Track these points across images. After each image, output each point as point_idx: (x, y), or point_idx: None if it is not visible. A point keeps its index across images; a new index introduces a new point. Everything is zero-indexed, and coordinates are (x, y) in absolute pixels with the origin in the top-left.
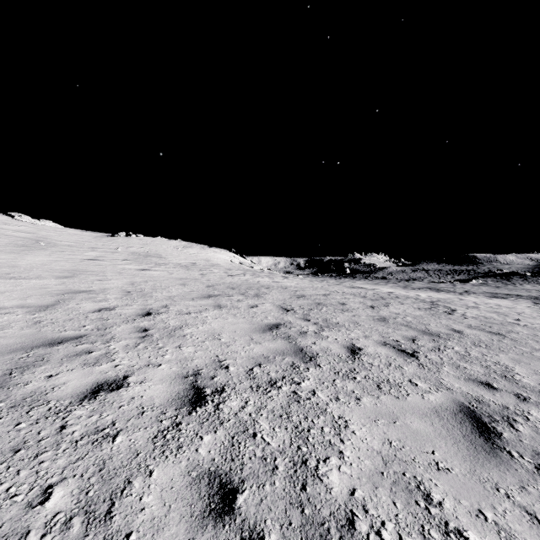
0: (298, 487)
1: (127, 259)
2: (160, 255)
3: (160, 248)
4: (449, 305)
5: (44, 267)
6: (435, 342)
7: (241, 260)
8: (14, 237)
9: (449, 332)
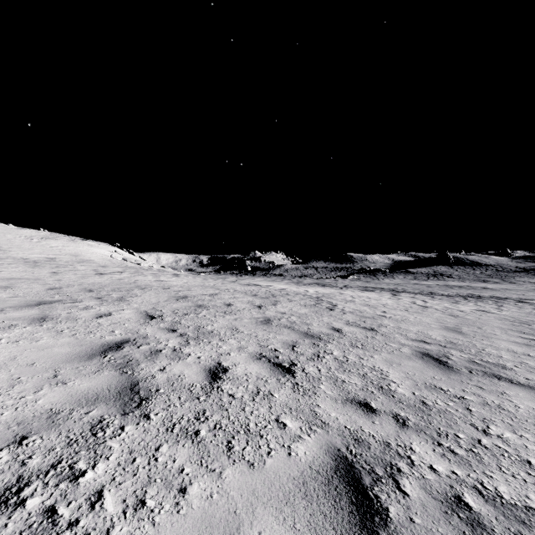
0: None
1: None
2: None
3: (2, 238)
4: (331, 300)
5: None
6: (316, 346)
7: (126, 255)
8: None
9: (329, 332)
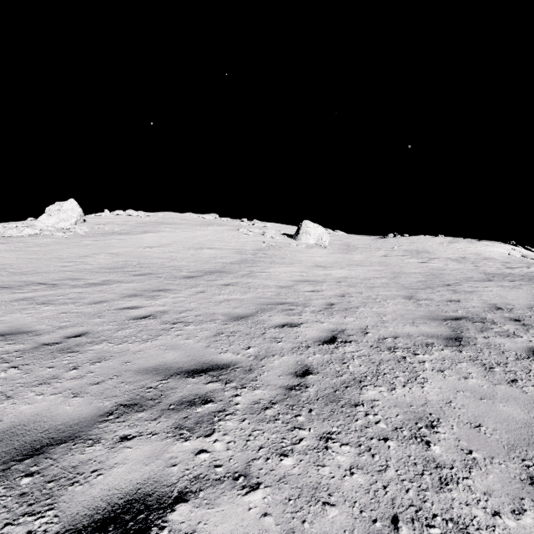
0: None
1: (405, 255)
2: (428, 251)
3: (426, 245)
4: None
5: (367, 260)
6: None
7: (524, 252)
8: (337, 244)
9: None
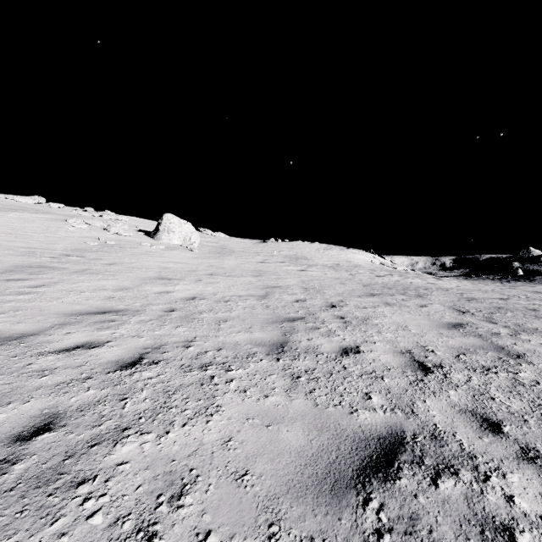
0: None
1: (284, 261)
2: (306, 257)
3: (305, 251)
4: None
5: (239, 268)
6: None
7: (381, 260)
8: (210, 247)
9: None
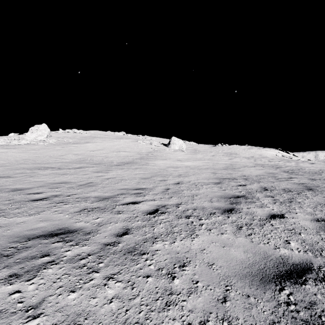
0: (255, 180)
1: (223, 155)
2: (236, 153)
3: (236, 150)
4: None
5: (203, 158)
6: None
7: (284, 154)
8: (190, 149)
9: None
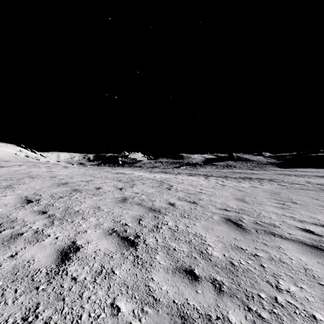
0: None
1: None
2: None
3: None
4: (170, 182)
5: None
6: (156, 219)
7: (29, 153)
8: None
9: (167, 206)
